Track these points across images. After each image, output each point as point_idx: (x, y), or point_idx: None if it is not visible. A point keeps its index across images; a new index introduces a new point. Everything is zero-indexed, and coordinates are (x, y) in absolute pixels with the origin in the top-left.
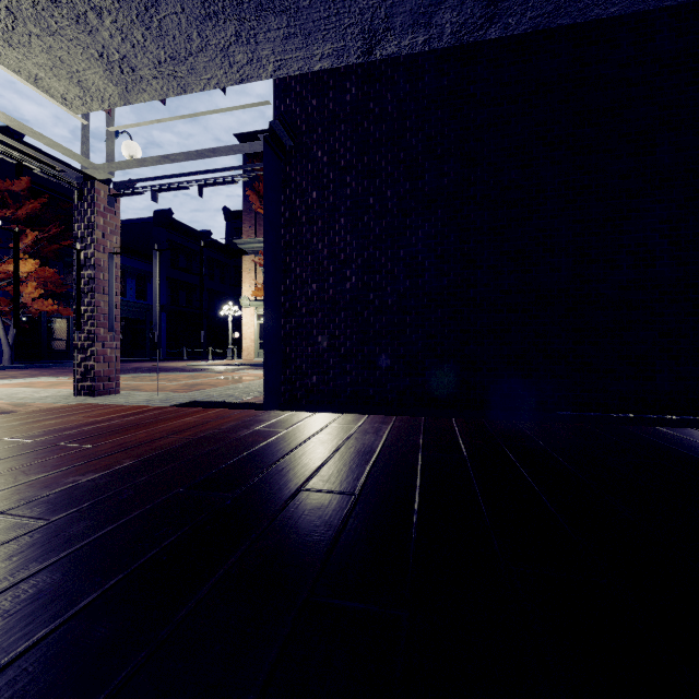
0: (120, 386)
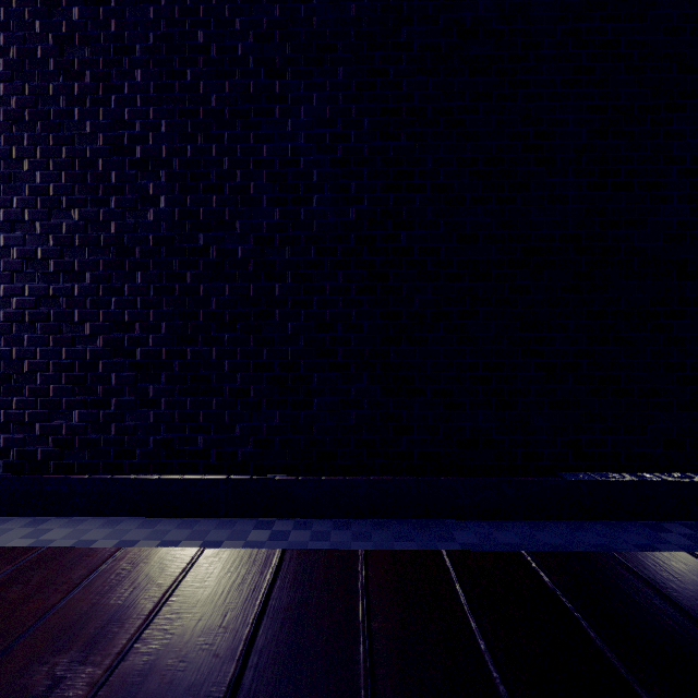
0: None
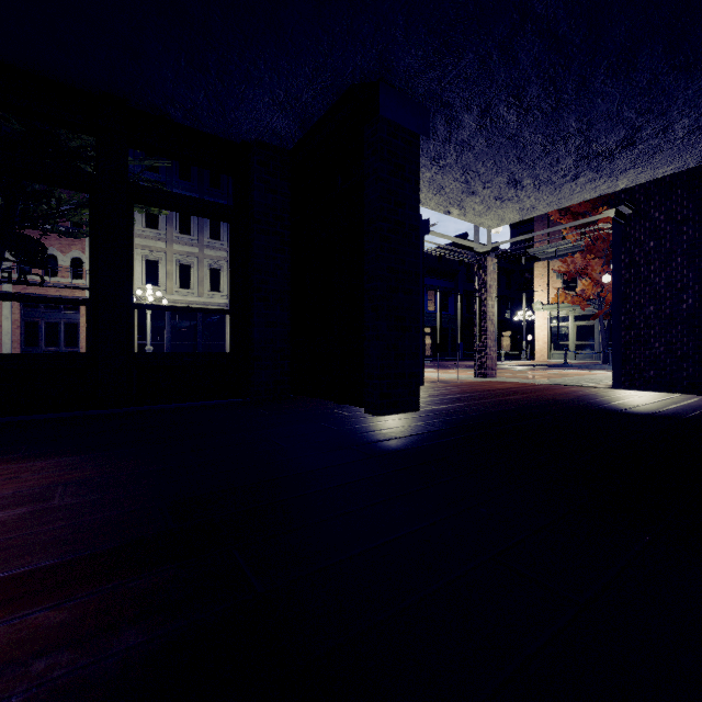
0: None
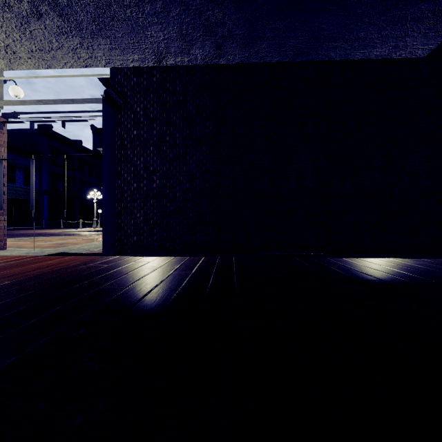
0: (8, 245)
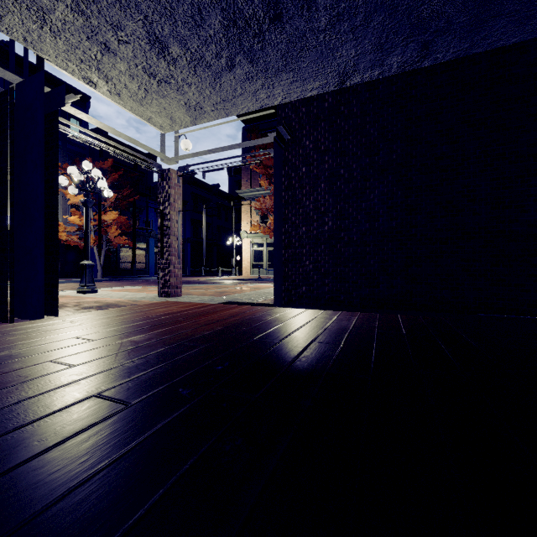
0: None
